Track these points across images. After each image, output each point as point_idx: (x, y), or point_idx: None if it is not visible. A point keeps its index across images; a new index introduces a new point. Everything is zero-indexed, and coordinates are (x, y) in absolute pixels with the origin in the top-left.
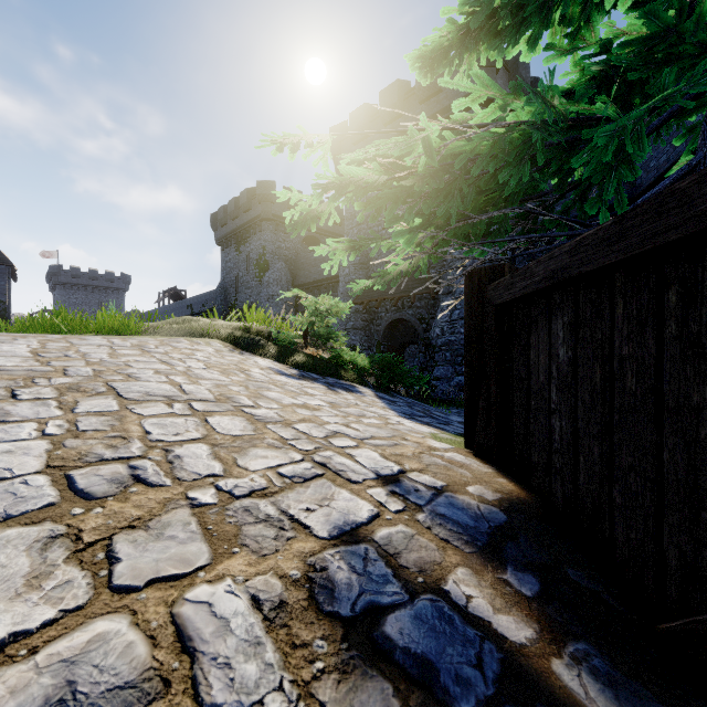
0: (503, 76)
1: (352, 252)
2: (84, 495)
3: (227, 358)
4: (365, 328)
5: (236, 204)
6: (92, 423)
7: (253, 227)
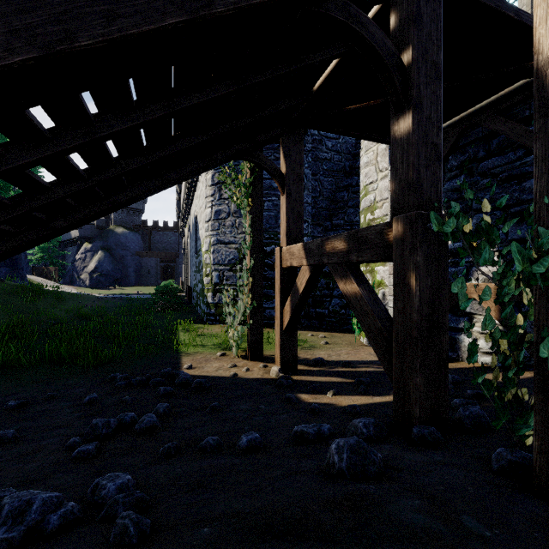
0: None
1: None
2: None
3: None
4: None
5: None
6: None
7: None
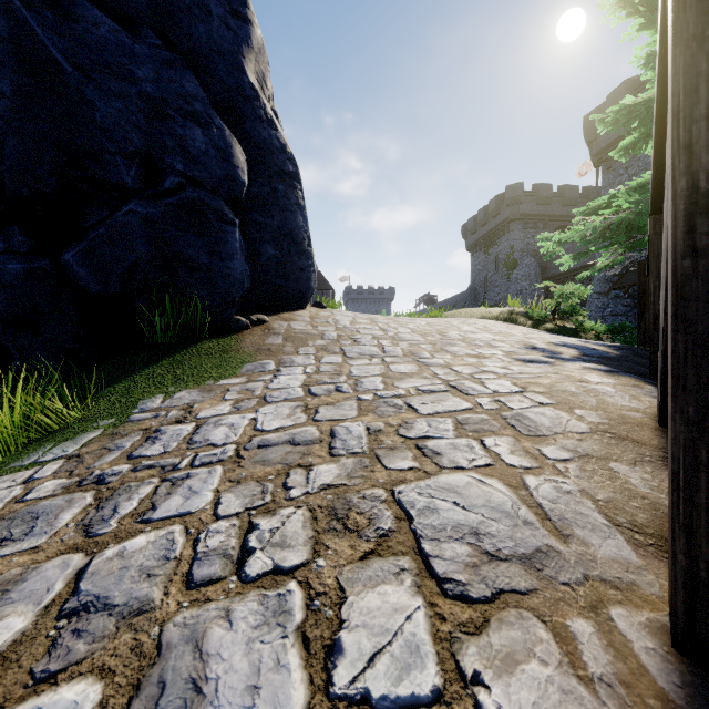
0: None
1: (576, 260)
2: (493, 333)
3: (503, 324)
4: (626, 314)
5: (485, 212)
6: (479, 327)
7: (501, 229)
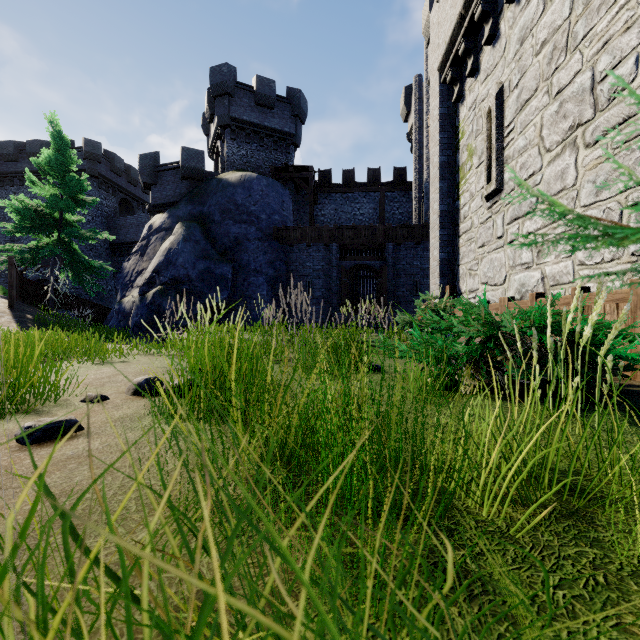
0: (105, 165)
1: None
2: None
3: None
4: None
5: None
6: None
7: None
